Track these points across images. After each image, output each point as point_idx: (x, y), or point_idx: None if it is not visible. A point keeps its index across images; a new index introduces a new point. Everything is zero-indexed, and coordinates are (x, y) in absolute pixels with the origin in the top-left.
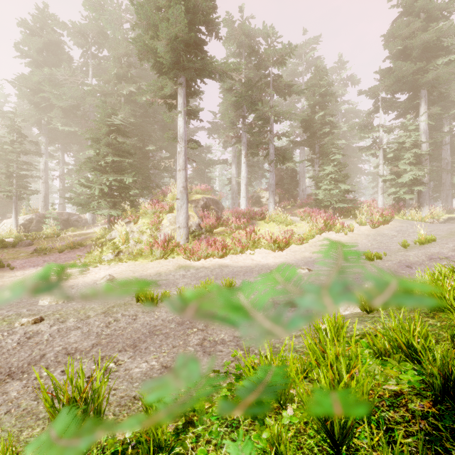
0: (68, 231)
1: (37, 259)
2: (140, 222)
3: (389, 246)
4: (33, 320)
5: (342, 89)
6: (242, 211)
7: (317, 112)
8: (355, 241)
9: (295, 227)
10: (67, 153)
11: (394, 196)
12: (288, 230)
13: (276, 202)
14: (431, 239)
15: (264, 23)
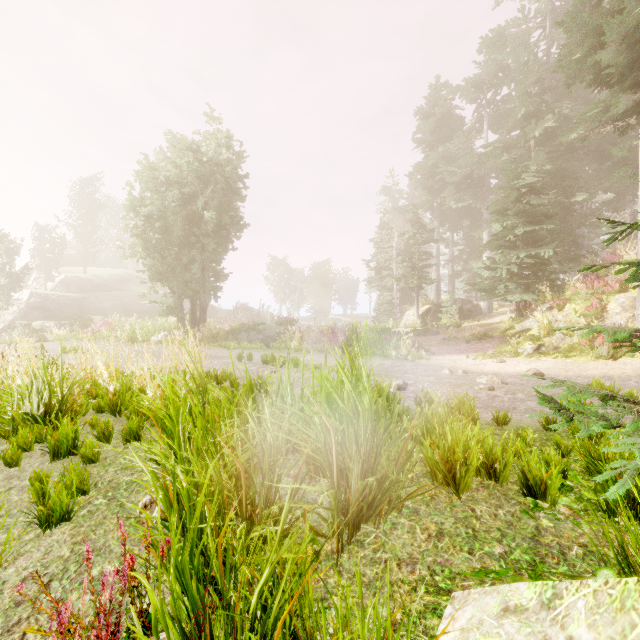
0: (467, 321)
1: (448, 348)
2: (567, 309)
3: None
4: (488, 388)
5: None
6: None
7: None
8: None
9: None
10: (456, 232)
11: None
12: None
13: None
14: None
15: None
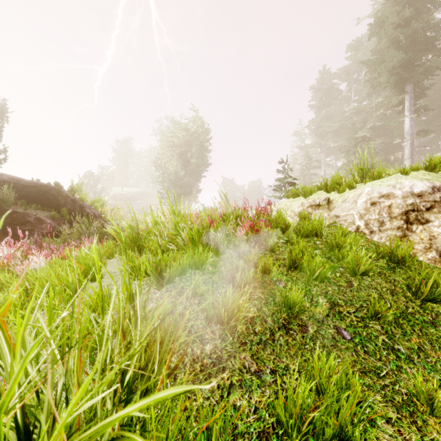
0: None
1: None
2: None
3: None
4: None
5: None
6: None
7: None
8: None
9: None
10: (338, 160)
11: None
12: None
13: None
14: None
15: None
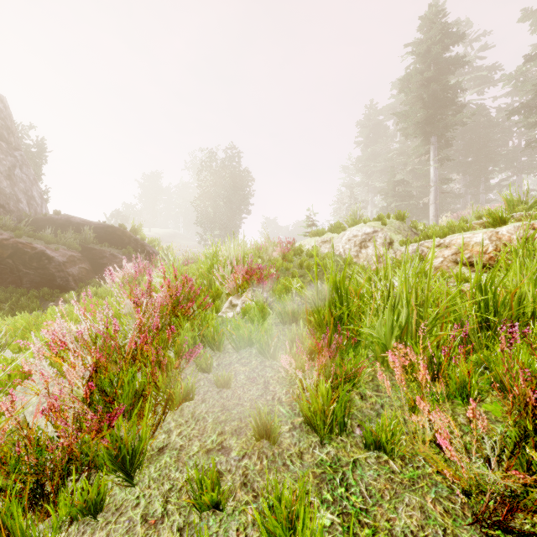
0: None
1: None
2: None
3: None
4: None
5: None
6: None
7: None
8: None
9: None
10: None
11: None
12: None
13: None
14: None
15: None
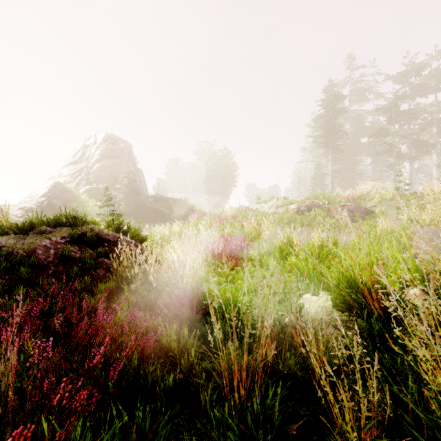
0: None
1: None
2: None
3: None
4: None
5: None
6: None
7: None
8: None
9: None
10: None
11: None
12: None
13: None
14: None
15: (413, 64)
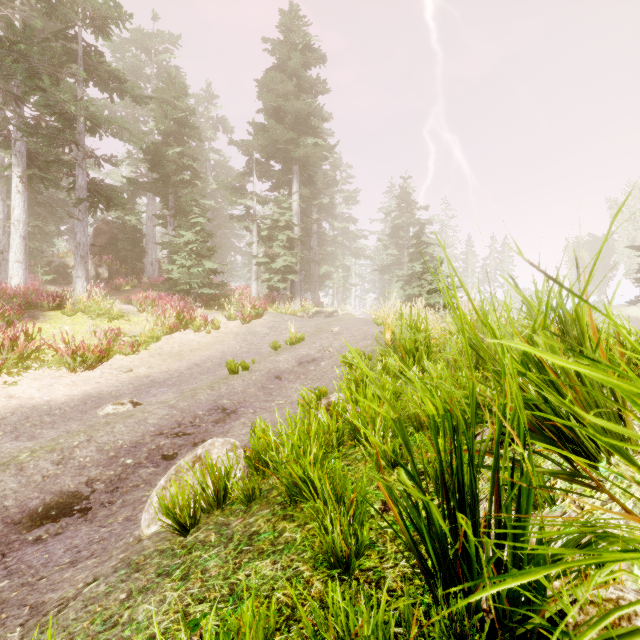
0: None
1: None
2: None
3: (261, 348)
4: None
5: (211, 130)
6: (12, 290)
7: (172, 146)
8: (221, 343)
9: (128, 324)
10: None
11: (269, 284)
12: (109, 330)
13: (102, 278)
14: (302, 338)
15: None
